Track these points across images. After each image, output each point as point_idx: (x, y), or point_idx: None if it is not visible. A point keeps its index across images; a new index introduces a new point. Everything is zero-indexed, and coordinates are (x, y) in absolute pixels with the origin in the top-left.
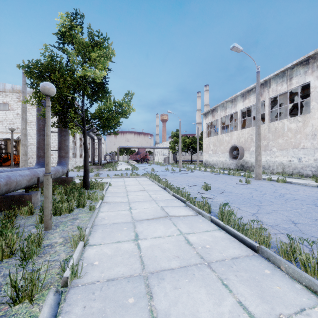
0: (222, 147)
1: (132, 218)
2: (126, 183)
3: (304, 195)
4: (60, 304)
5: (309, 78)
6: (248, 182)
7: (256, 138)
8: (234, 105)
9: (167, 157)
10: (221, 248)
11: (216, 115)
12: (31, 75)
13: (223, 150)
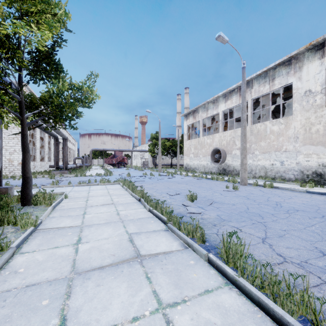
0: (204, 150)
1: (74, 266)
2: (90, 193)
3: (302, 204)
4: None
5: (292, 79)
6: (235, 188)
7: (241, 139)
8: (216, 106)
9: (146, 161)
10: None
11: (198, 116)
12: None
13: (205, 153)
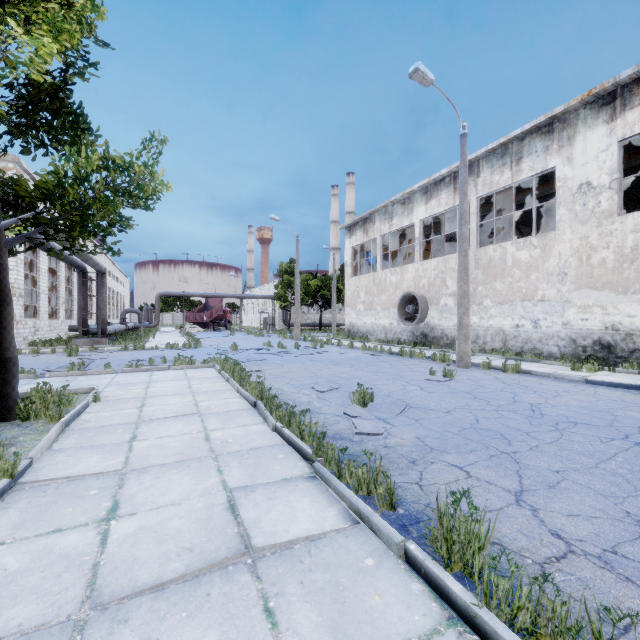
0: (385, 297)
1: (92, 583)
2: (151, 389)
3: (580, 408)
4: None
5: (554, 161)
6: (449, 375)
7: (459, 277)
8: (408, 209)
9: (270, 317)
10: None
11: (373, 229)
12: None
13: (387, 303)
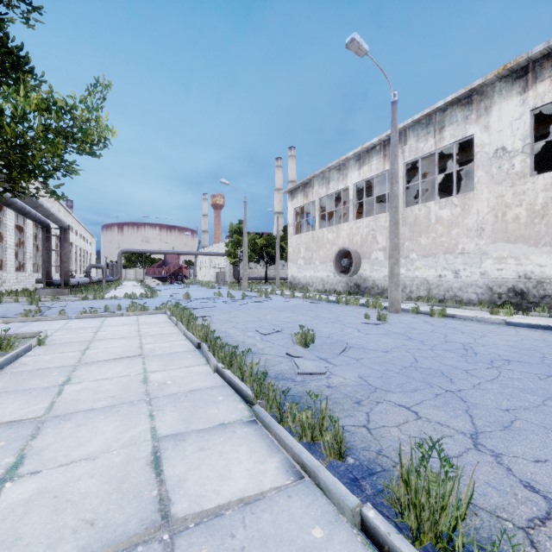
0: (322, 253)
1: None
2: (100, 333)
3: (509, 346)
4: None
5: (473, 129)
6: (382, 319)
7: (391, 231)
8: (343, 175)
9: (221, 272)
10: None
11: (312, 193)
12: None
13: (324, 257)
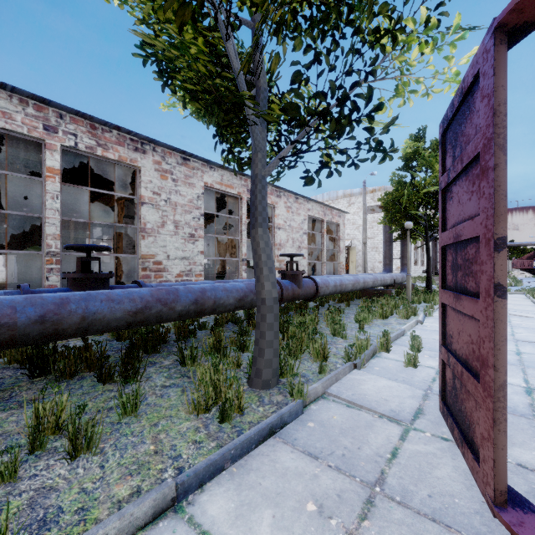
0: None
1: None
2: None
3: None
4: (425, 318)
5: None
6: None
7: None
8: None
9: None
10: (534, 326)
11: None
12: (386, 205)
13: None
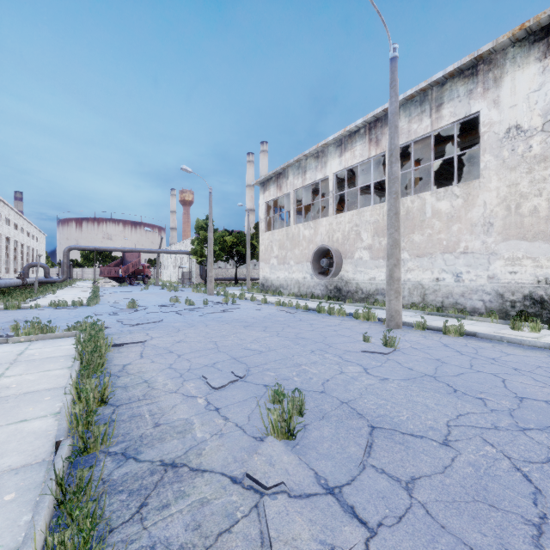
0: (298, 252)
1: None
2: None
3: None
4: None
5: (479, 105)
6: (390, 344)
7: (390, 223)
8: (321, 163)
9: (187, 272)
10: None
11: (286, 184)
12: None
13: (300, 257)
